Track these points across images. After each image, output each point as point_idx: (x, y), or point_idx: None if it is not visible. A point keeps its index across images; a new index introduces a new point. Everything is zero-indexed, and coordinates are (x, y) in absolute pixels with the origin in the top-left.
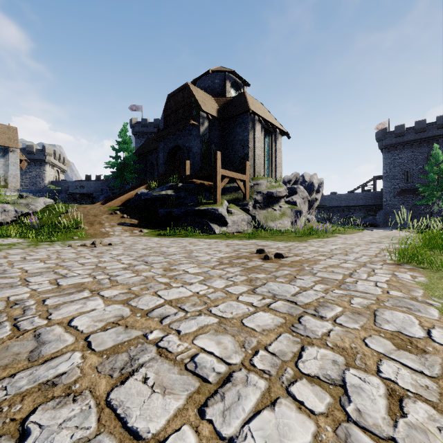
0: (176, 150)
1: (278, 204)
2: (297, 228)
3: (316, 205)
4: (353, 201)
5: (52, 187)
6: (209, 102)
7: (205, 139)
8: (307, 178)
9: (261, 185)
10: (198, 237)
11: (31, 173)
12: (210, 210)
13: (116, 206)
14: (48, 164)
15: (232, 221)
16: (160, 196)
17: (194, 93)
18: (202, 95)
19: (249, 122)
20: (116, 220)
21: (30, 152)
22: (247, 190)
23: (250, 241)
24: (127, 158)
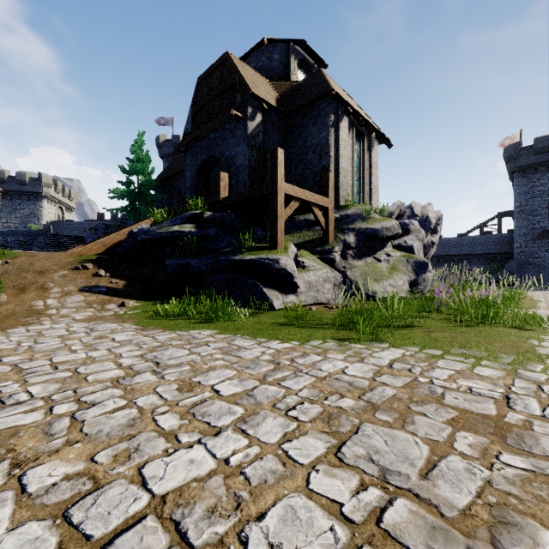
0: (211, 165)
1: (384, 250)
2: (443, 299)
3: (432, 253)
4: (467, 247)
5: (34, 228)
6: (263, 86)
7: (257, 143)
8: (418, 211)
9: (354, 217)
10: (232, 327)
11: (23, 210)
12: (262, 260)
13: (93, 254)
14: (47, 198)
15: (306, 283)
16: (170, 236)
17: (238, 66)
18: (252, 73)
19: (330, 114)
20: (81, 281)
21: (20, 182)
22: (330, 225)
23: (380, 355)
24: (142, 185)
